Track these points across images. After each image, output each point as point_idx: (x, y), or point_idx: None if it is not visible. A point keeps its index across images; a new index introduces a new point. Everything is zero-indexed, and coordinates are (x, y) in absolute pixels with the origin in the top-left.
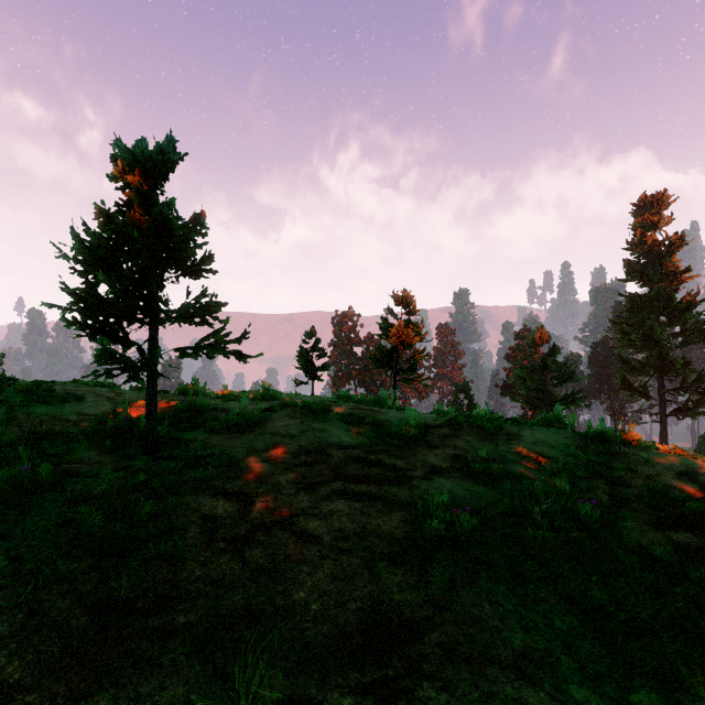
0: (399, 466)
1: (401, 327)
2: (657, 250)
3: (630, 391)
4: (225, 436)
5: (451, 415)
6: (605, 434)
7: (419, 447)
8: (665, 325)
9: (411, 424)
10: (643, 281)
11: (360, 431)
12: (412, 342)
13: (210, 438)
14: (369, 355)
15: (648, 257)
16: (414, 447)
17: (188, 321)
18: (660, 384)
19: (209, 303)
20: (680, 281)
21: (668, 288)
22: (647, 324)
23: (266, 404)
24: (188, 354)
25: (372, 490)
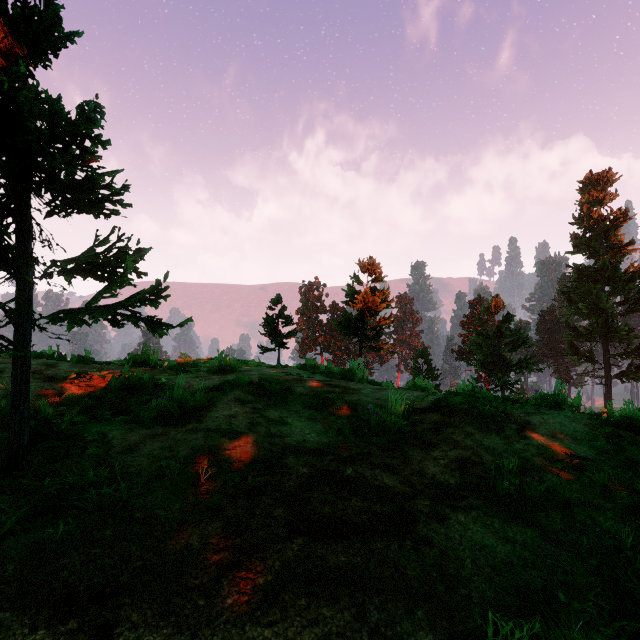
0: (390, 488)
1: (367, 294)
2: (602, 224)
3: (577, 356)
4: (146, 432)
5: (431, 391)
6: (635, 421)
7: (409, 446)
8: (610, 294)
9: (396, 412)
10: (590, 253)
11: (329, 419)
12: (378, 309)
13: (125, 436)
14: (335, 322)
15: (594, 231)
16: (403, 446)
17: (85, 272)
18: (605, 350)
19: (121, 249)
20: (624, 253)
21: (612, 259)
22: (593, 293)
23: (217, 380)
24: (65, 319)
25: (356, 560)
